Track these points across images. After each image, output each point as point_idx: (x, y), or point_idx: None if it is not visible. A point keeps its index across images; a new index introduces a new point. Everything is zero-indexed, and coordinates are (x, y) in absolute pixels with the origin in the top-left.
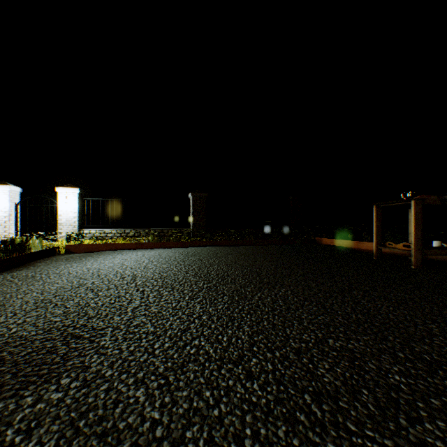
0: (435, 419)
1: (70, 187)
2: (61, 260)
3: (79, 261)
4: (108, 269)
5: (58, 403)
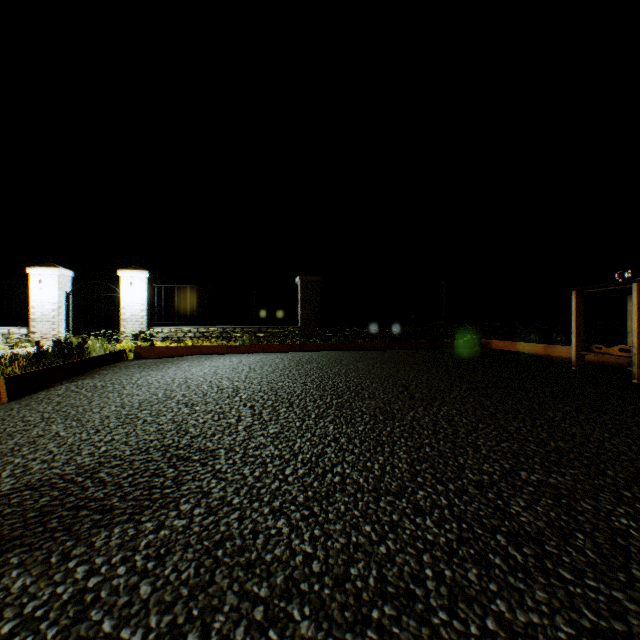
0: None
1: (136, 270)
2: (133, 367)
3: (157, 368)
4: (198, 379)
5: (184, 530)
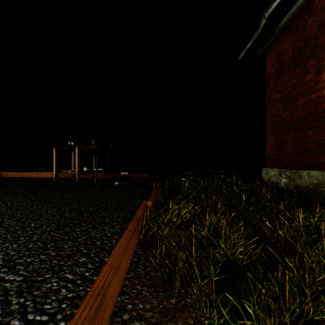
0: (104, 211)
1: None
2: None
3: None
4: None
5: None
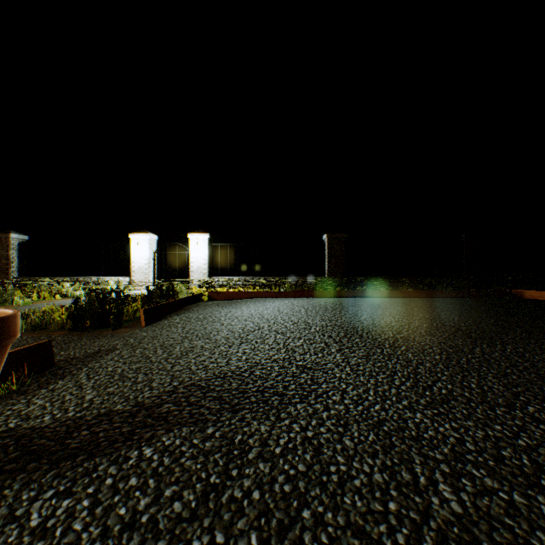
0: None
1: (200, 233)
2: (212, 305)
3: (232, 307)
4: (270, 315)
5: (347, 412)
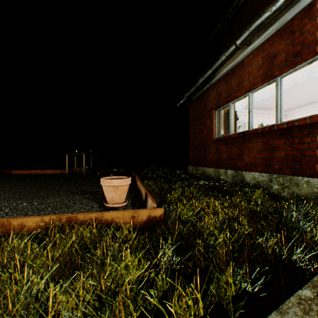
0: None
1: None
2: None
3: None
4: None
5: None
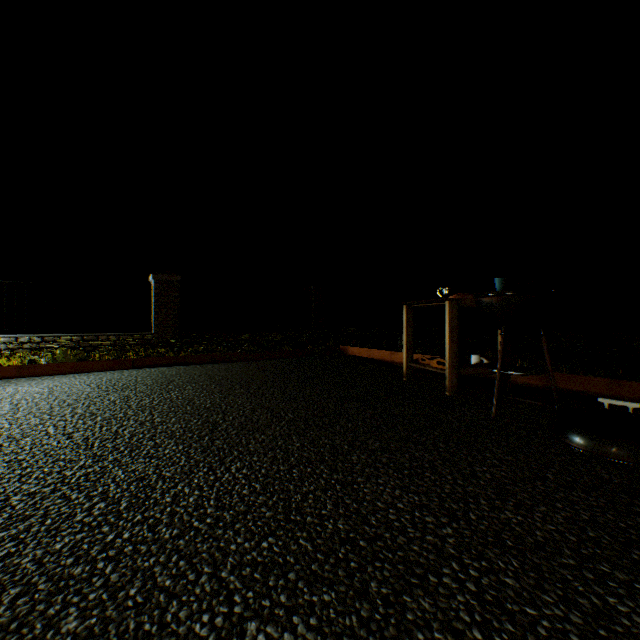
0: None
1: None
2: None
3: None
4: None
5: None
